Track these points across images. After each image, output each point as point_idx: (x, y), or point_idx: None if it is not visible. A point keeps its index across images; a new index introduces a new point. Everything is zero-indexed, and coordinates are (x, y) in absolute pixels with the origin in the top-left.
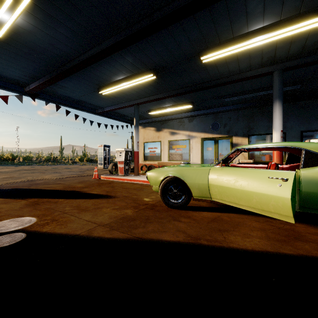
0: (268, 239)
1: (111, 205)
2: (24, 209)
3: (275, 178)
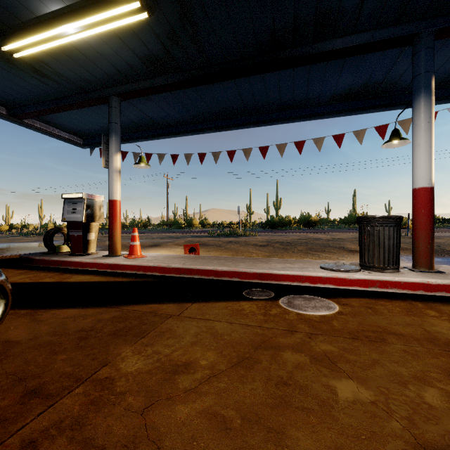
0: None
1: (216, 386)
2: (409, 328)
3: None
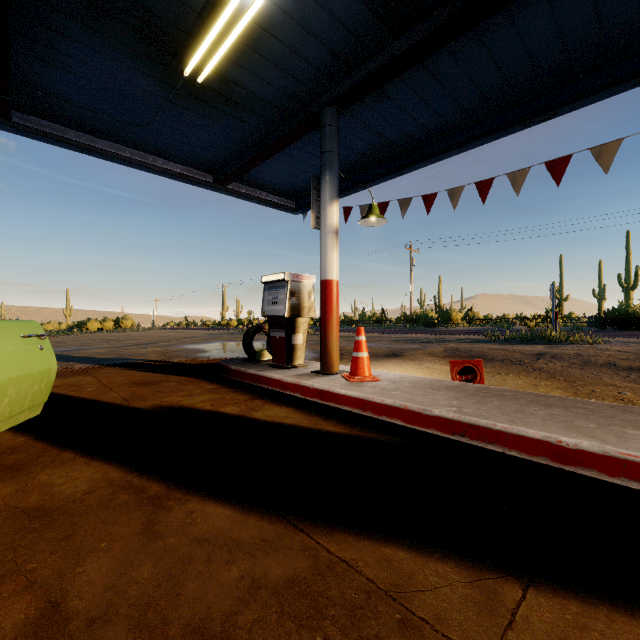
0: (22, 475)
1: None
2: None
3: (40, 335)
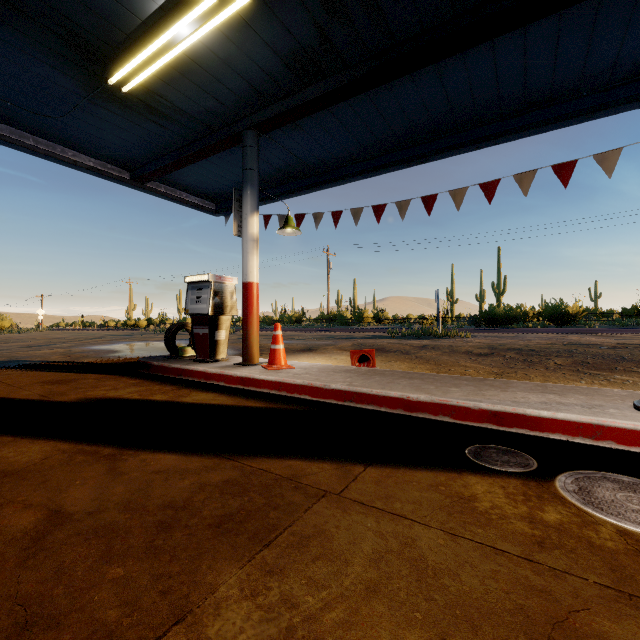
0: None
1: None
2: None
3: None
